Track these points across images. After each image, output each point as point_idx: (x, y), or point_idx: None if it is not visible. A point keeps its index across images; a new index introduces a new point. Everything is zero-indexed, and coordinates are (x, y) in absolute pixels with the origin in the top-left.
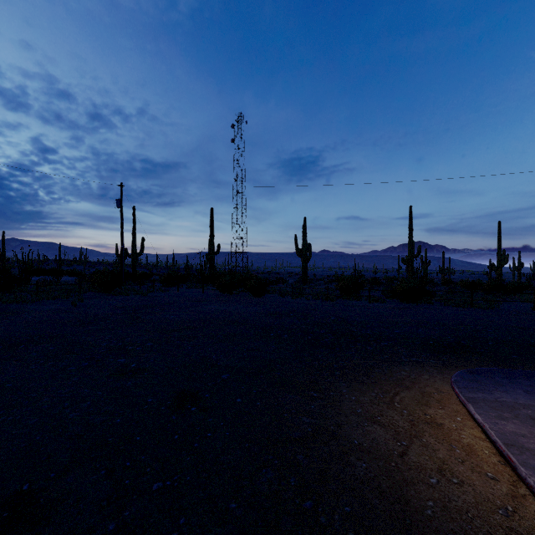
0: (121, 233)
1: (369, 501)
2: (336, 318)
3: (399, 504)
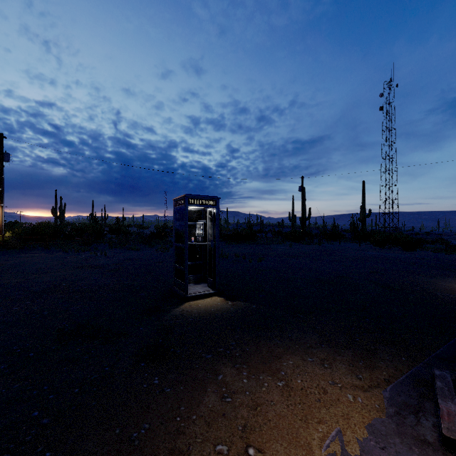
0: (302, 207)
1: (440, 289)
2: None
3: (451, 291)
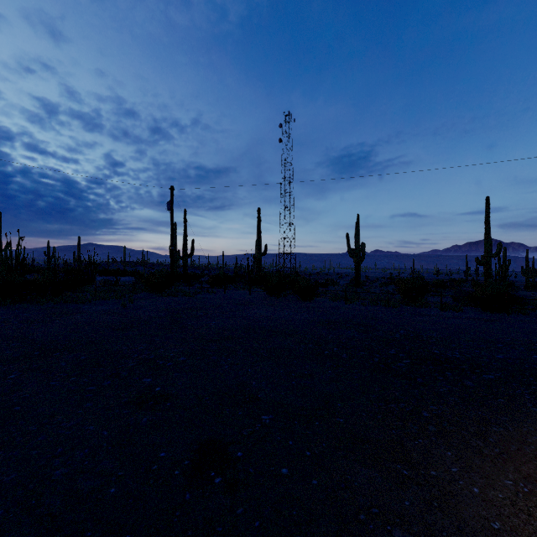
0: (171, 235)
1: None
2: (406, 331)
3: None
